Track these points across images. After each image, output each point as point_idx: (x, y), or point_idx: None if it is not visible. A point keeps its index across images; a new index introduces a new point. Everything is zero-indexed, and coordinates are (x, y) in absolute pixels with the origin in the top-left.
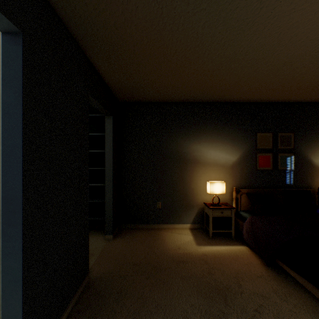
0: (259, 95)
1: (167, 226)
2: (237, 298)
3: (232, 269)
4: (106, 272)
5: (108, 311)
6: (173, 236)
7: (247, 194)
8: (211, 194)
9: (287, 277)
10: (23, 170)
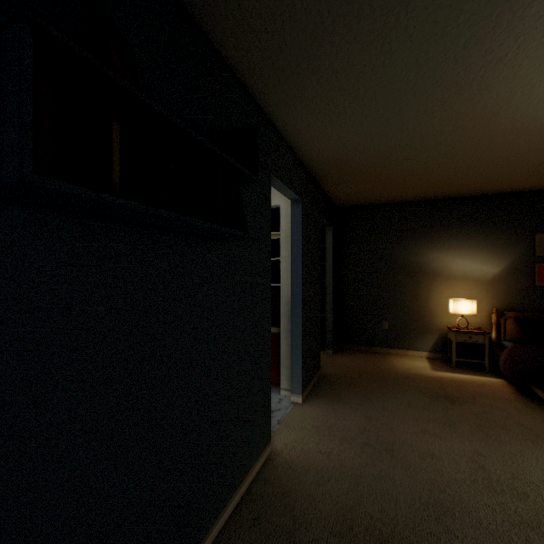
0: (531, 184)
1: (395, 351)
2: (466, 404)
3: (470, 390)
4: (334, 373)
5: (342, 389)
6: (402, 360)
7: (515, 318)
8: (453, 314)
9: (541, 405)
10: (301, 277)
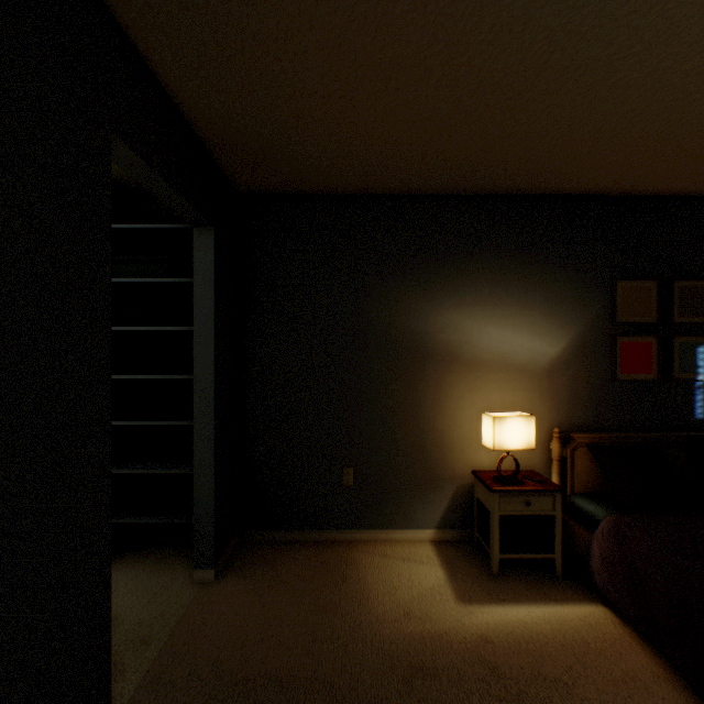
0: (629, 172)
1: (370, 535)
2: None
3: (581, 703)
4: None
5: None
6: (388, 569)
7: (592, 447)
8: (495, 450)
9: None
10: None
